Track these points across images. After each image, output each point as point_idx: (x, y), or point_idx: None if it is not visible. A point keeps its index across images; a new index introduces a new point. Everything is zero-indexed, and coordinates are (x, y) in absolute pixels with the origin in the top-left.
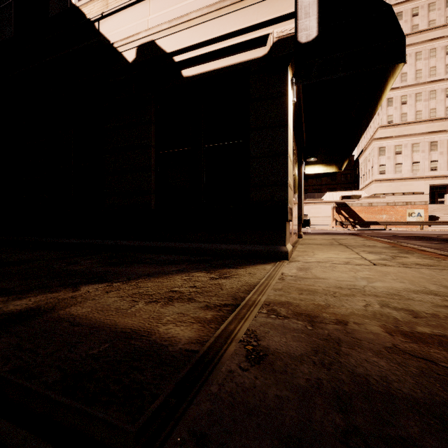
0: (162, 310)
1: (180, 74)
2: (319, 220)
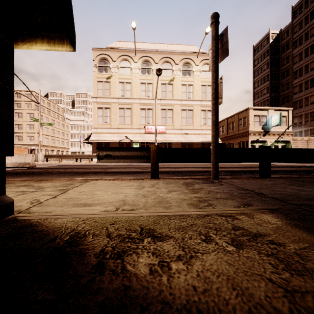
0: (272, 232)
1: None
2: None
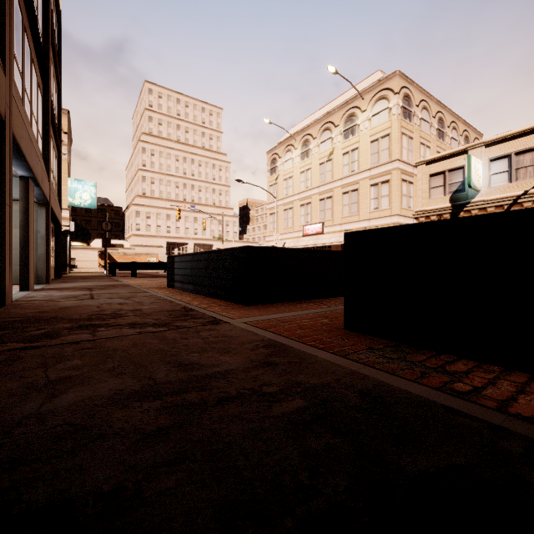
0: None
1: None
2: (87, 264)
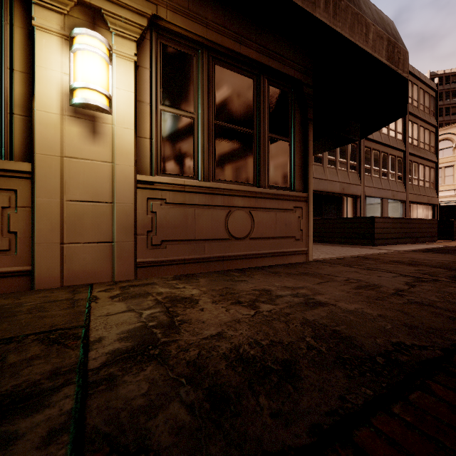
0: None
1: (439, 205)
2: None
